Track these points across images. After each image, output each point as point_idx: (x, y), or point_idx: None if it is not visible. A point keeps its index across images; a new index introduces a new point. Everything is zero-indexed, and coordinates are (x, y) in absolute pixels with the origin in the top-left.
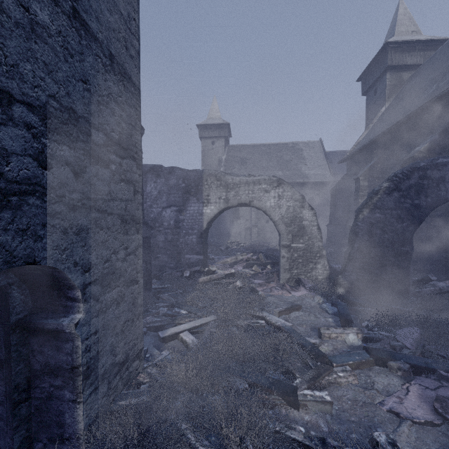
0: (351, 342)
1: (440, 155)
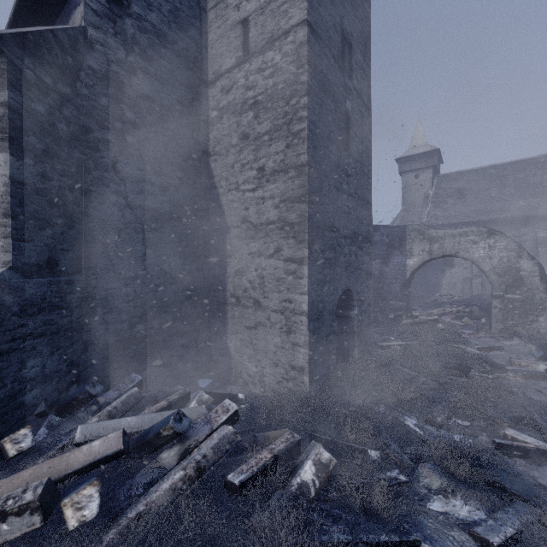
0: (541, 370)
1: None
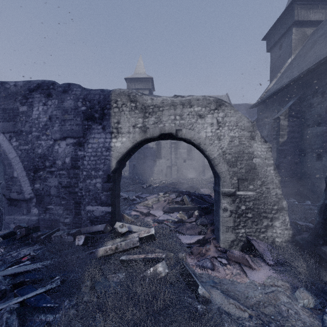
0: None
1: None
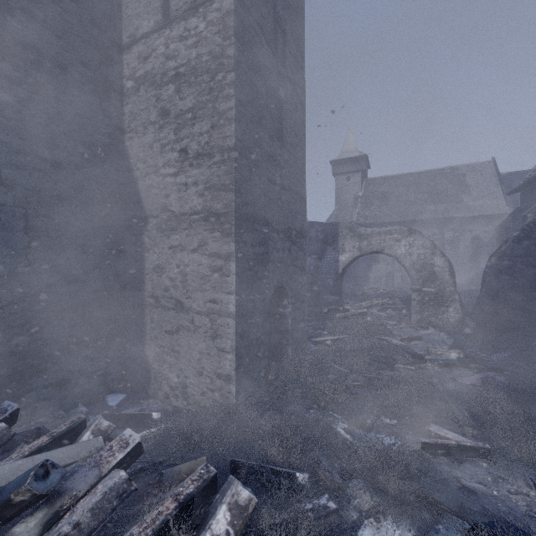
0: (453, 358)
1: None
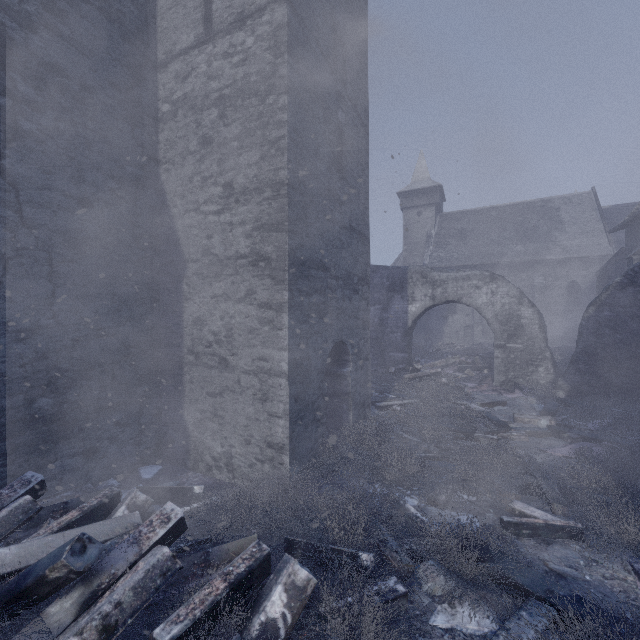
0: (542, 426)
1: None
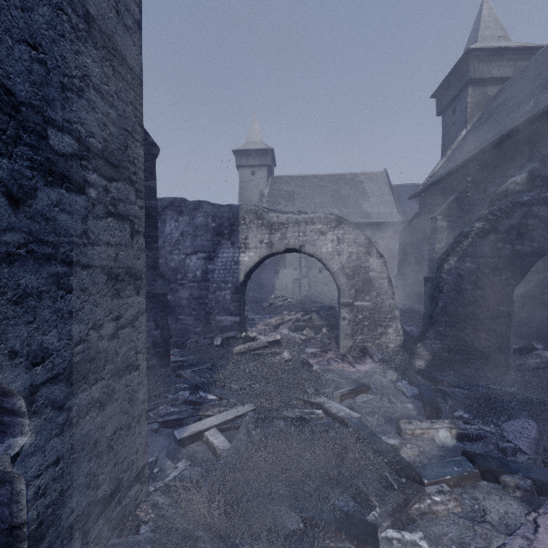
0: (442, 440)
1: (541, 188)
